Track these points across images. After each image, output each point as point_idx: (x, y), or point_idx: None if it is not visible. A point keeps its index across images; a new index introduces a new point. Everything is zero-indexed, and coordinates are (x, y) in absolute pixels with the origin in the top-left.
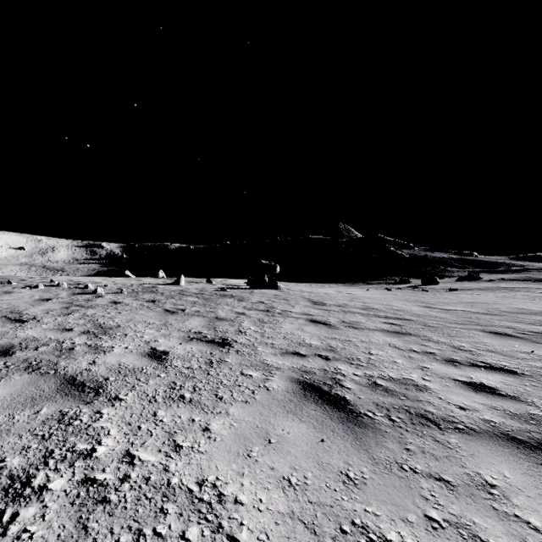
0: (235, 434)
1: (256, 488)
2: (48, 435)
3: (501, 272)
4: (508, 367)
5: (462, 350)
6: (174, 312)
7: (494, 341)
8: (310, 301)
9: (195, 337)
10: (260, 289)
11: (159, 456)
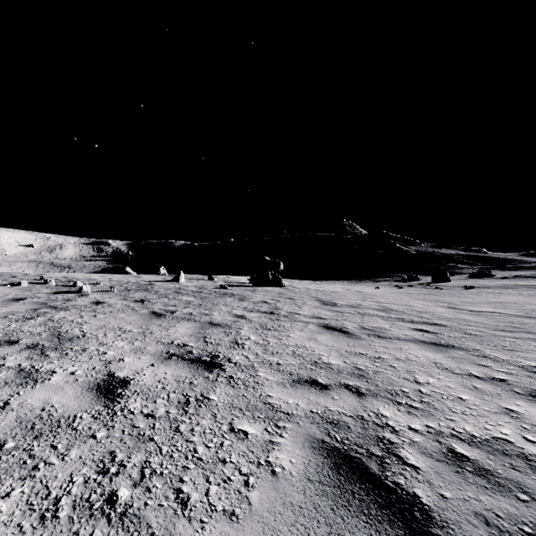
0: None
1: None
2: None
3: (514, 269)
4: None
5: None
6: (161, 314)
7: None
8: (318, 301)
9: (176, 353)
10: (263, 286)
11: None
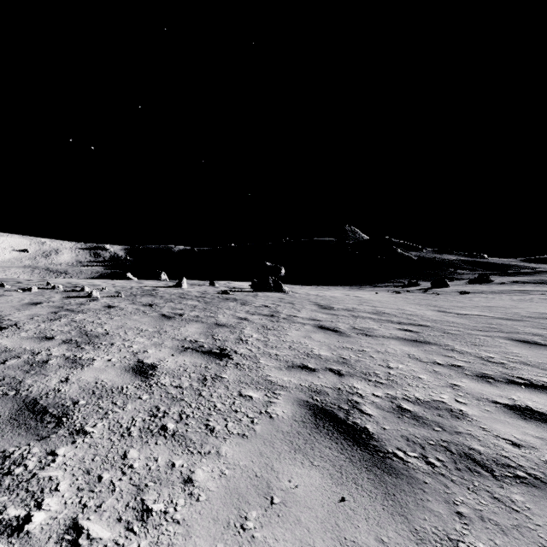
0: (225, 488)
1: None
2: None
3: (513, 274)
4: None
5: (492, 362)
6: (170, 317)
7: (526, 351)
8: (317, 305)
9: (190, 347)
10: (264, 292)
11: (117, 530)
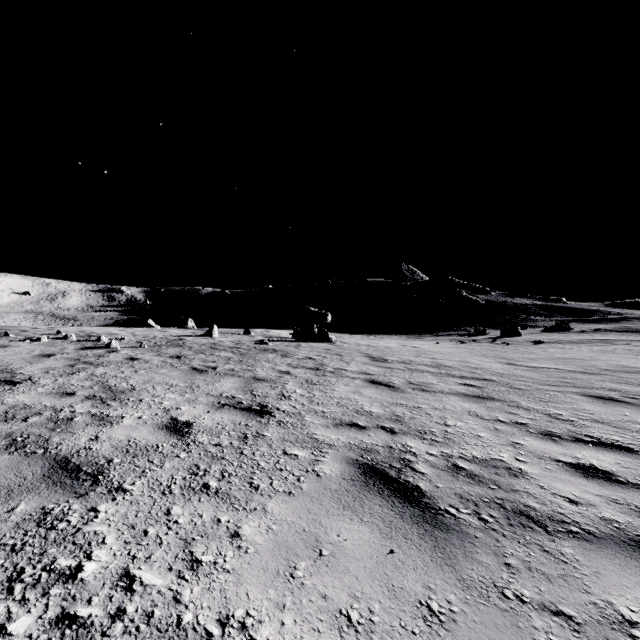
0: (273, 541)
1: (301, 629)
2: (21, 545)
3: (595, 321)
4: (622, 442)
5: (561, 419)
6: (202, 370)
7: (599, 408)
8: (368, 357)
9: (227, 403)
10: (308, 341)
11: (169, 578)
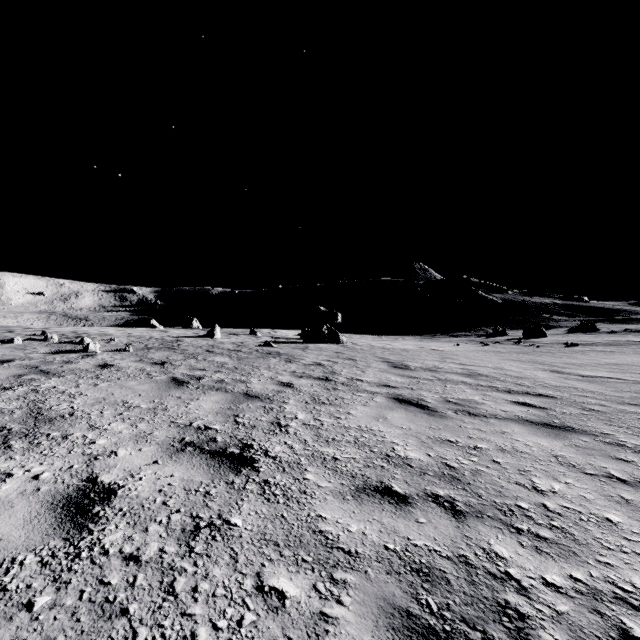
0: None
1: None
2: None
3: (623, 321)
4: None
5: None
6: (183, 382)
7: None
8: (386, 363)
9: (192, 441)
10: (317, 343)
11: None
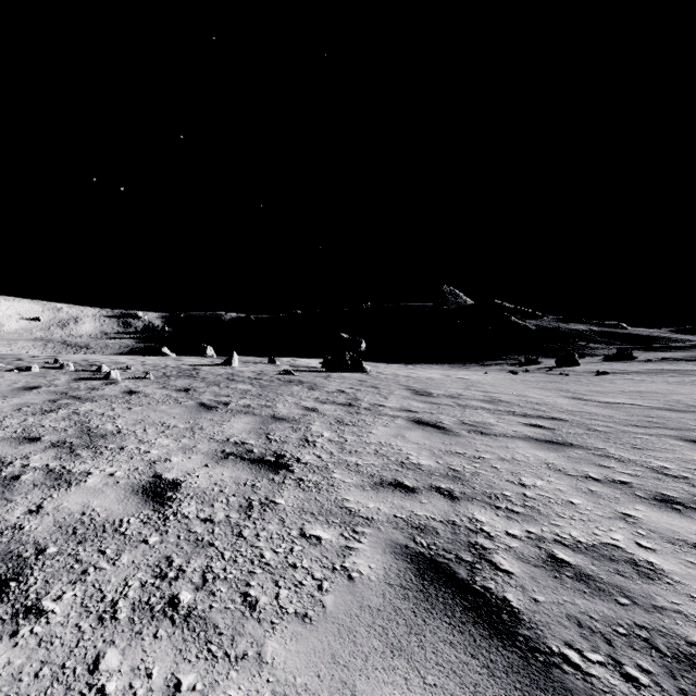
0: None
1: None
2: None
3: (661, 349)
4: None
5: (671, 476)
6: (211, 407)
7: None
8: (409, 390)
9: (233, 452)
10: (339, 372)
11: None
